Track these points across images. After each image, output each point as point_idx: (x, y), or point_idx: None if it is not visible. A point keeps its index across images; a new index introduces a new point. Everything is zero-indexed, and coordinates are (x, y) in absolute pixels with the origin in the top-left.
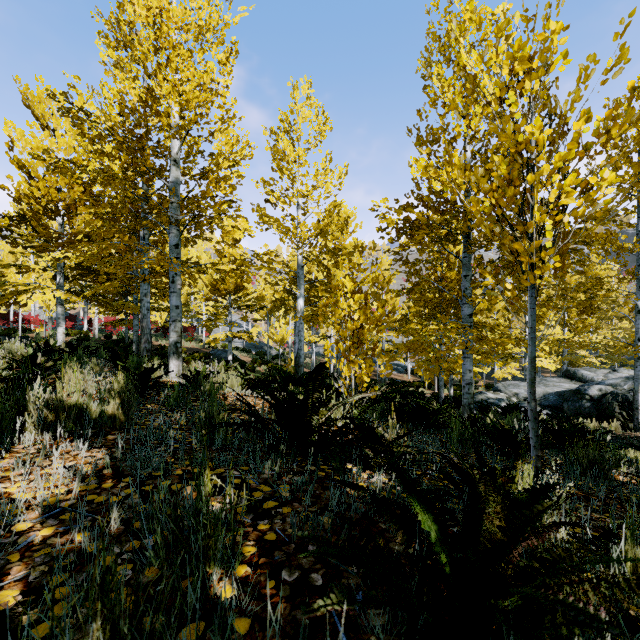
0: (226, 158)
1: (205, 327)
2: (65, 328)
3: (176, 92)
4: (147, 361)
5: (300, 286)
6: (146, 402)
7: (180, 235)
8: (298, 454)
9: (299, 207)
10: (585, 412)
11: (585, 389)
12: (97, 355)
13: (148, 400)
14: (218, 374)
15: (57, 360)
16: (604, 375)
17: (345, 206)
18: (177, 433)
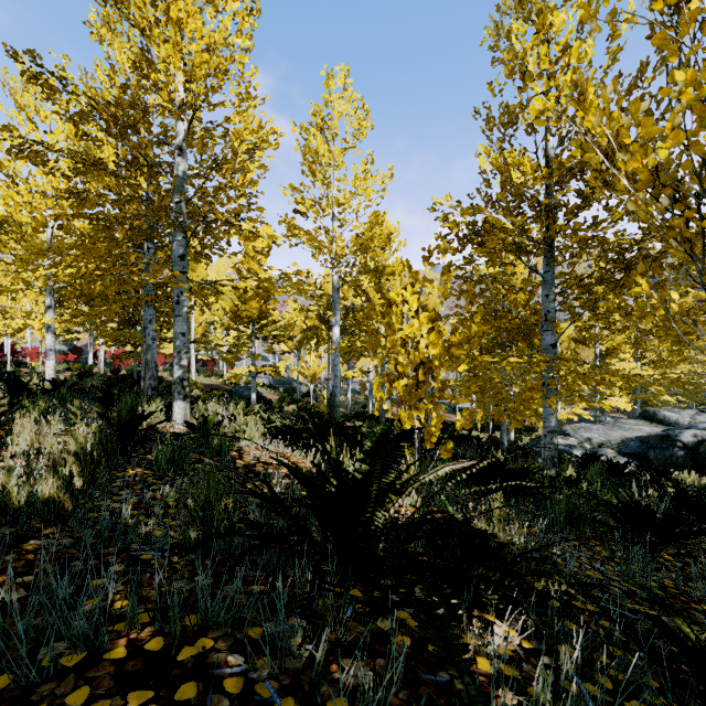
0: (244, 140)
1: (225, 360)
2: (68, 362)
3: (178, 53)
4: (147, 402)
5: (336, 312)
6: (128, 464)
7: (186, 243)
8: (351, 577)
9: (334, 218)
10: (678, 462)
11: (676, 434)
12: (90, 394)
13: (131, 461)
14: (235, 419)
15: (11, 404)
16: (691, 417)
17: (387, 221)
18: (157, 524)
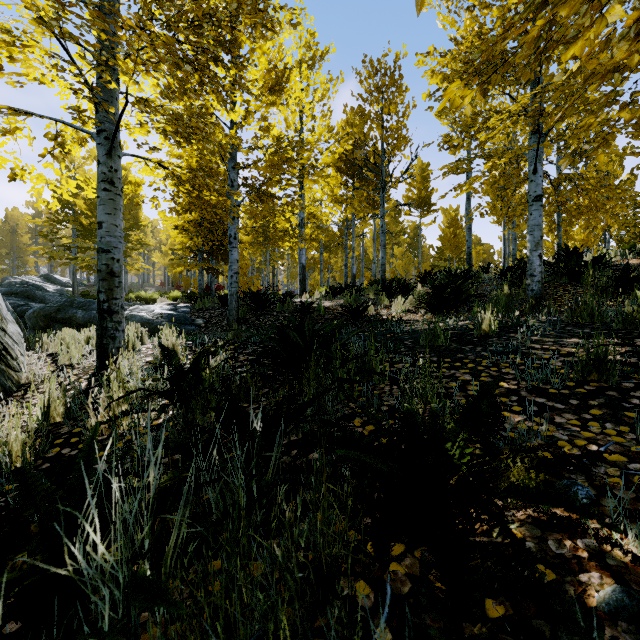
0: None
1: None
2: None
3: None
4: None
5: None
6: None
7: None
8: None
9: None
10: None
11: None
12: None
13: None
14: None
15: None
16: None
17: None
18: None
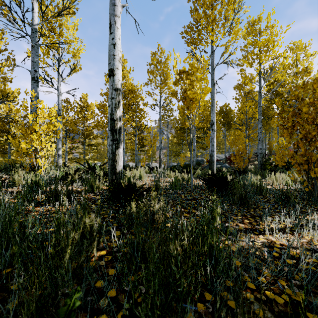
0: None
1: None
2: None
3: None
4: None
5: None
6: None
7: None
8: None
9: None
10: None
11: None
12: None
13: None
14: None
15: None
16: None
17: None
18: None
